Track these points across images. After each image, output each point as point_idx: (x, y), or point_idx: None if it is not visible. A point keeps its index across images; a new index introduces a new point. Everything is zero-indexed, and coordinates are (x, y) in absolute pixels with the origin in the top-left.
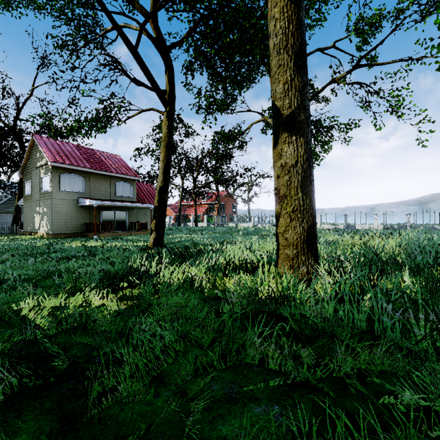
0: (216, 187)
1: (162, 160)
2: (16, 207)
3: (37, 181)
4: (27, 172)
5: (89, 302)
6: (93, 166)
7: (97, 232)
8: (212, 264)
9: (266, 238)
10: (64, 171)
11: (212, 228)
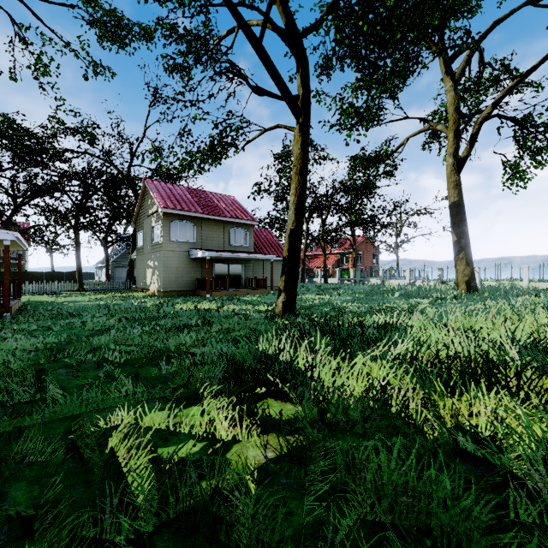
0: (351, 230)
1: (294, 192)
2: (130, 261)
3: (148, 231)
4: (140, 221)
5: (212, 430)
6: (205, 210)
7: (209, 290)
8: (394, 354)
9: (444, 303)
10: (175, 218)
11: (348, 286)
